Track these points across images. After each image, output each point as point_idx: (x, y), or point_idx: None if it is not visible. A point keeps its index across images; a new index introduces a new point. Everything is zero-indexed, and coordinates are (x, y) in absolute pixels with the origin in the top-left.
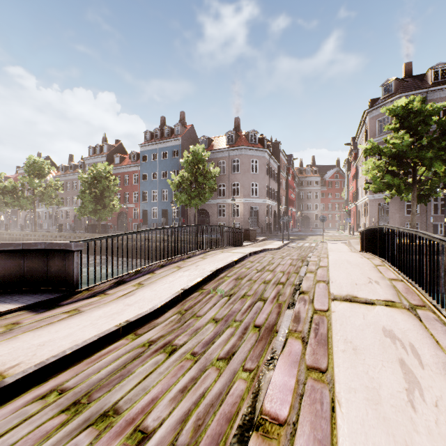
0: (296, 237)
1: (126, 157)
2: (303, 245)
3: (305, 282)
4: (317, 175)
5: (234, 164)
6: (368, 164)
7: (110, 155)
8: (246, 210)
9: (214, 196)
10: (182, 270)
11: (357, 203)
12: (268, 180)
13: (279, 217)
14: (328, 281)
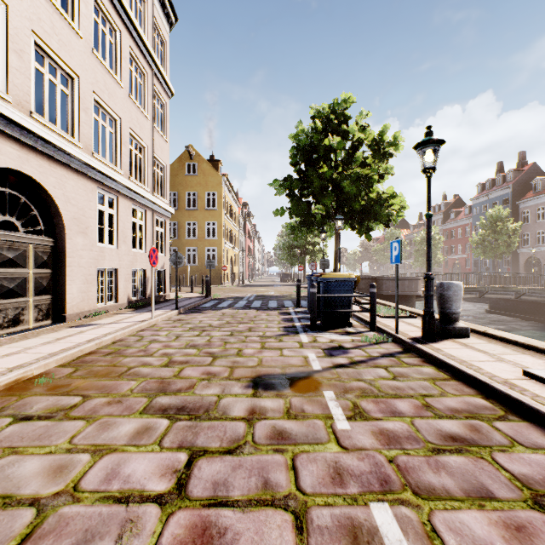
0: None
1: (461, 210)
2: None
3: None
4: None
5: None
6: None
7: (446, 211)
8: None
9: None
10: None
11: None
12: None
13: None
14: None
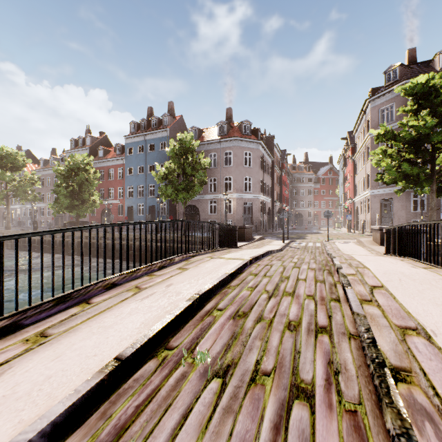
0: (294, 236)
1: (111, 150)
2: (307, 245)
3: (378, 333)
4: (310, 172)
5: (226, 158)
6: (377, 153)
7: (93, 147)
8: (239, 206)
9: (205, 191)
10: (140, 295)
11: (355, 199)
12: (262, 174)
13: (273, 214)
14: (423, 329)
